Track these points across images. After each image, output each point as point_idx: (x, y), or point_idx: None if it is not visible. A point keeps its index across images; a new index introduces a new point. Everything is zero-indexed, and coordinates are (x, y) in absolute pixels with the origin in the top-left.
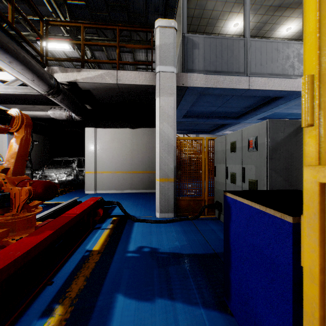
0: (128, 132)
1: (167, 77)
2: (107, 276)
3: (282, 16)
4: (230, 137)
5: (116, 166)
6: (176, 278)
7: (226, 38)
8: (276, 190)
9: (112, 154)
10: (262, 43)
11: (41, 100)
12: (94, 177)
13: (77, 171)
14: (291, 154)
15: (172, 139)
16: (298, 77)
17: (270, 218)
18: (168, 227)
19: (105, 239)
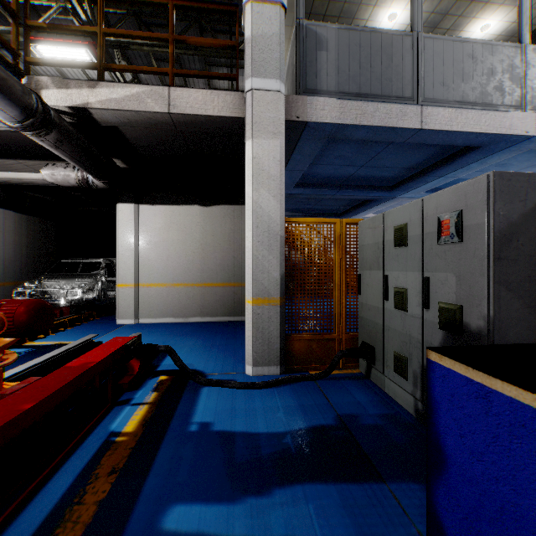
0: (196, 212)
1: (268, 100)
2: None
3: (476, 2)
4: (394, 217)
5: (175, 274)
6: None
7: (380, 33)
8: None
9: (167, 251)
10: (445, 44)
11: (28, 149)
12: (134, 294)
13: (104, 284)
14: None
15: (278, 222)
16: (510, 108)
17: None
18: (270, 399)
19: (135, 430)
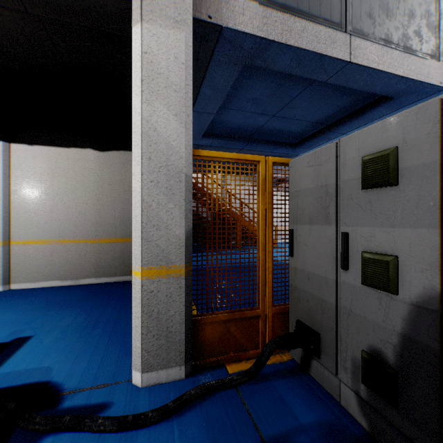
0: (89, 156)
1: None
2: None
3: None
4: (361, 142)
5: (62, 229)
6: None
7: None
8: None
9: (51, 202)
10: None
11: None
12: (3, 254)
13: None
14: None
15: (181, 154)
16: (426, 57)
17: None
18: None
19: None
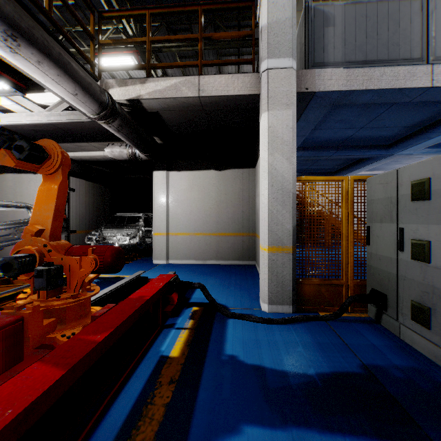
0: (212, 175)
1: (281, 76)
2: None
3: None
4: (410, 172)
5: (196, 226)
6: None
7: (386, 2)
8: None
9: (190, 207)
10: None
11: (95, 134)
12: (165, 241)
13: (143, 232)
14: None
15: (290, 181)
16: None
17: None
18: (288, 334)
19: (182, 350)
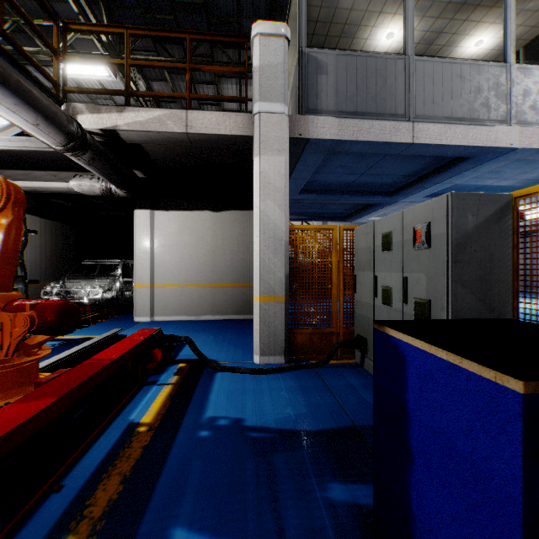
0: (207, 217)
1: (273, 121)
2: (162, 474)
3: (468, 21)
4: (381, 225)
5: (188, 275)
6: (287, 477)
7: (375, 57)
8: (470, 319)
9: (180, 254)
10: (435, 65)
11: (57, 162)
12: (150, 294)
13: (121, 284)
14: (490, 253)
15: (282, 229)
16: (496, 123)
17: (471, 380)
18: (275, 382)
19: (164, 403)
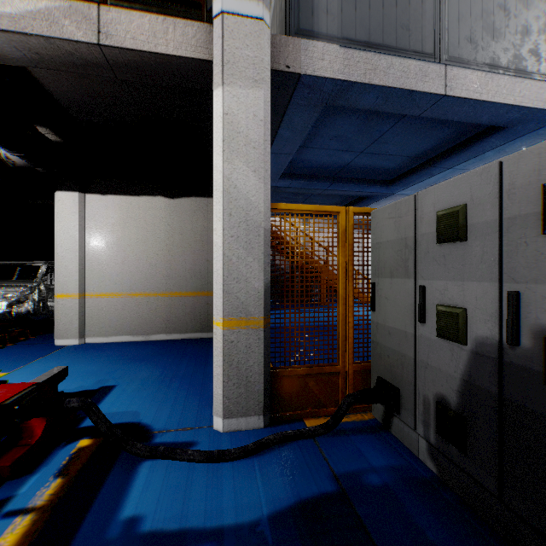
0: (160, 204)
1: (246, 31)
2: None
3: None
4: (436, 197)
5: (133, 282)
6: None
7: None
8: None
9: (122, 253)
10: None
11: None
12: (78, 307)
13: (43, 293)
14: None
15: (260, 209)
16: (545, 78)
17: None
18: (247, 485)
19: None
